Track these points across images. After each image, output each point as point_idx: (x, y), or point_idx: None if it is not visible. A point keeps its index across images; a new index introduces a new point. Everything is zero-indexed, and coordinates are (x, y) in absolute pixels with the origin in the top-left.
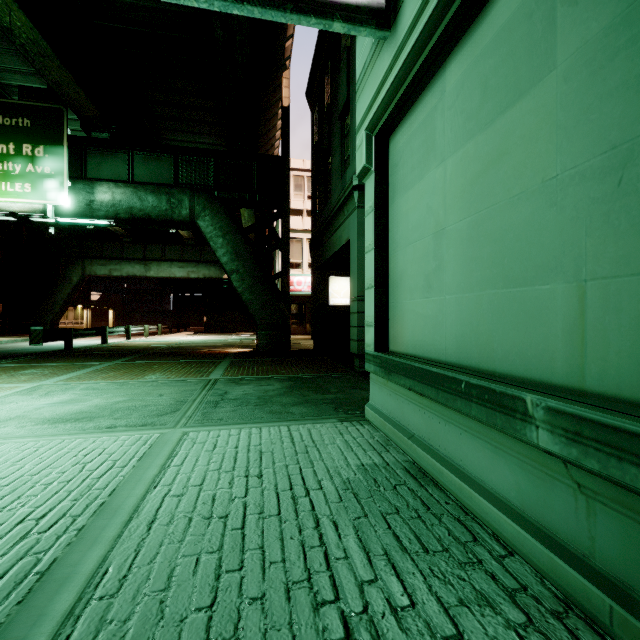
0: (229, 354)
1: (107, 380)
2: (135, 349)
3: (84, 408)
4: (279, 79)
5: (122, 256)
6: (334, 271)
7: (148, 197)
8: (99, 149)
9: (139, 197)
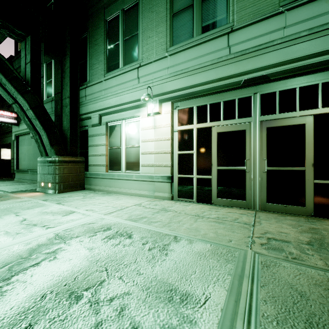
0: None
1: None
2: None
3: None
4: None
5: None
6: (3, 146)
7: None
8: None
9: None
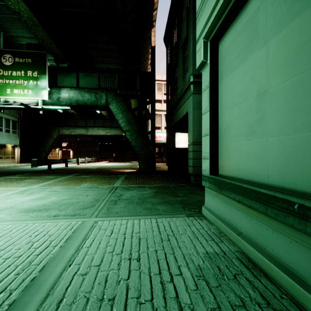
0: (125, 172)
1: (62, 186)
2: (80, 169)
3: (46, 203)
4: (150, 32)
5: (76, 125)
6: (178, 130)
7: (85, 94)
8: (63, 72)
9: (81, 95)
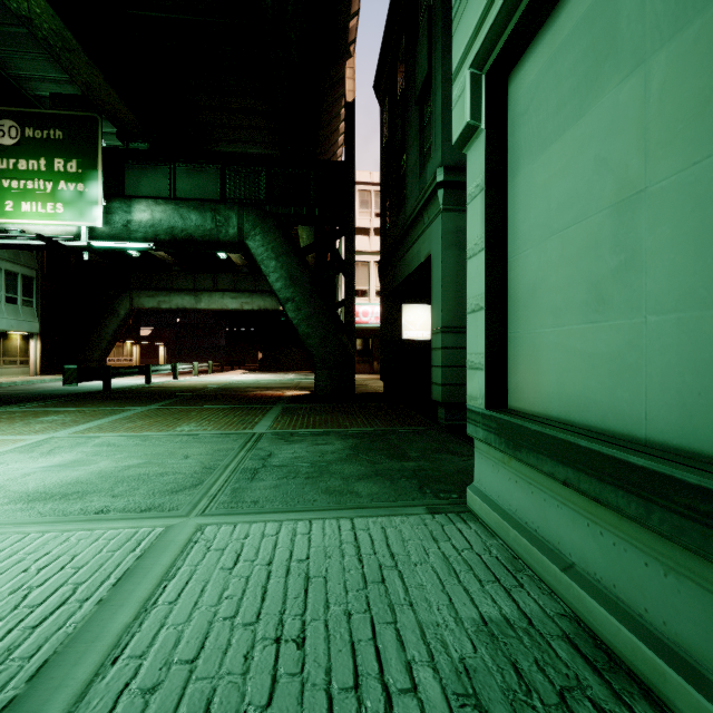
0: (282, 398)
1: (130, 432)
2: (178, 390)
3: (83, 476)
4: (342, 70)
5: (171, 287)
6: (408, 298)
7: (191, 215)
8: (138, 162)
9: (181, 215)
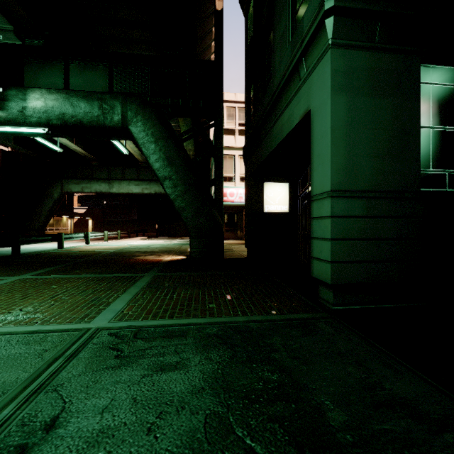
0: (159, 264)
1: None
2: (76, 255)
3: None
4: None
5: (92, 177)
6: (269, 177)
7: (80, 103)
8: (36, 59)
9: (71, 103)
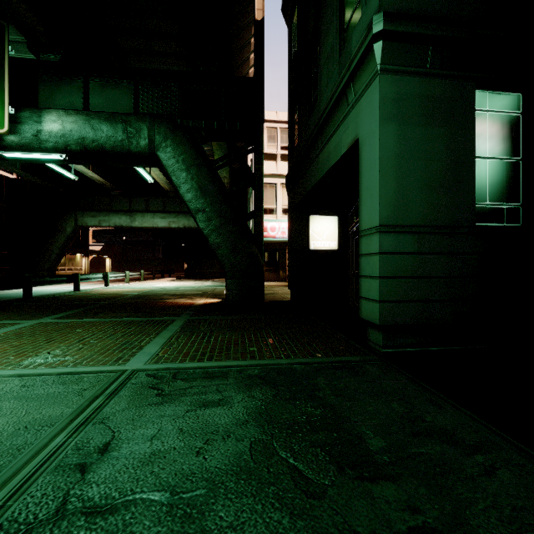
0: (191, 307)
1: None
2: (96, 298)
3: None
4: None
5: (110, 208)
6: (315, 209)
7: (102, 126)
8: (52, 76)
9: (92, 126)
